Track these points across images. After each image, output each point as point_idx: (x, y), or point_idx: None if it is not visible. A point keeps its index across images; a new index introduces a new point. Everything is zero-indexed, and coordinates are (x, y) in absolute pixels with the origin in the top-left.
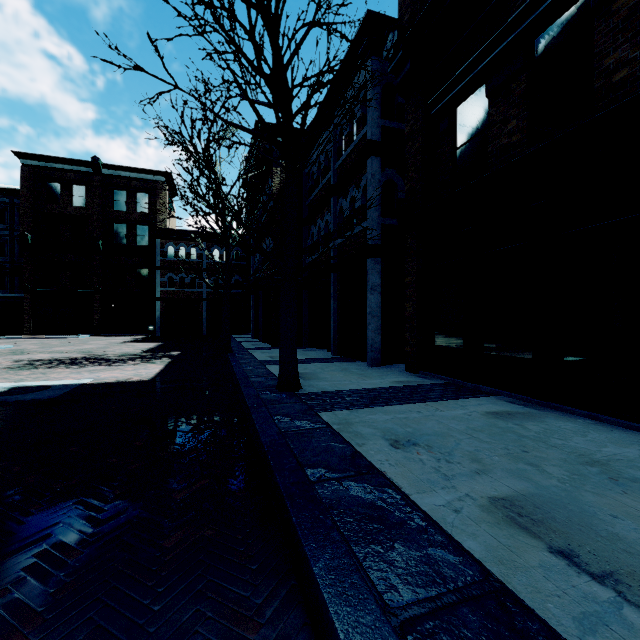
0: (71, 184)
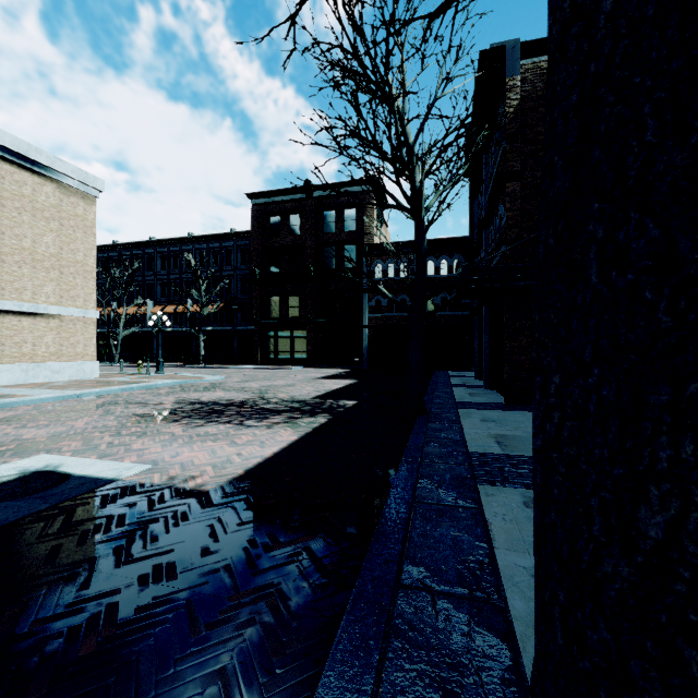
0: (288, 214)
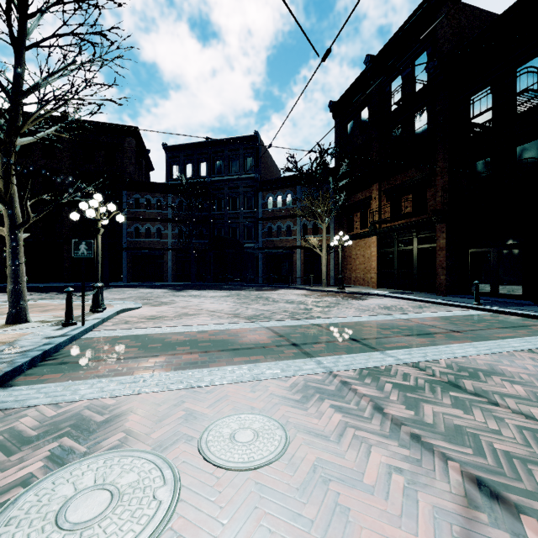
0: None
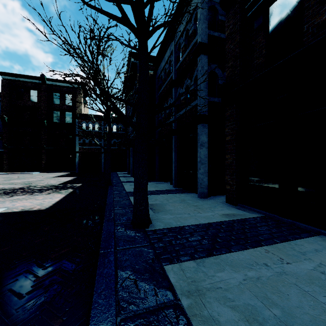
0: (29, 89)
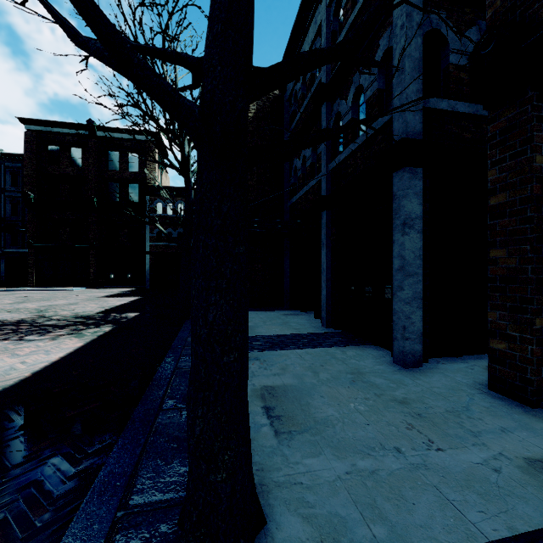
0: (69, 147)
